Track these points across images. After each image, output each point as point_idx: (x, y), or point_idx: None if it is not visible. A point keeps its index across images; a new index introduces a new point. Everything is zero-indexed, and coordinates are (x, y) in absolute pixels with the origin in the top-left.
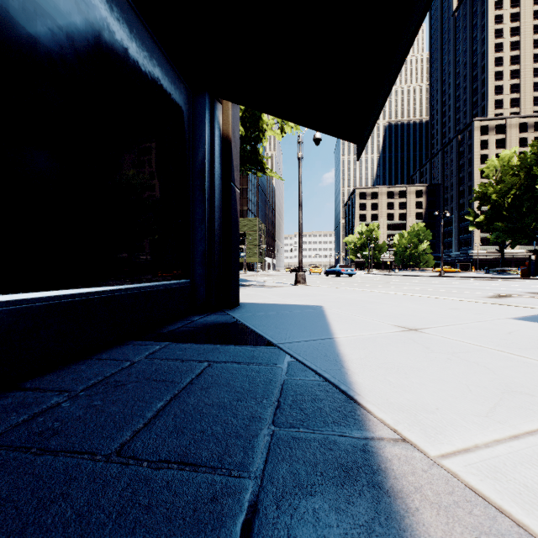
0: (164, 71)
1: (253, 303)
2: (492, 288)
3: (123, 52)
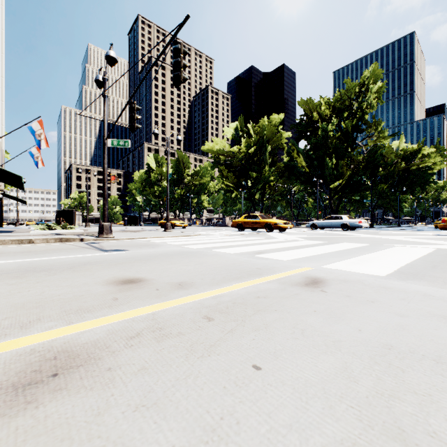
0: None
1: None
2: None
3: None
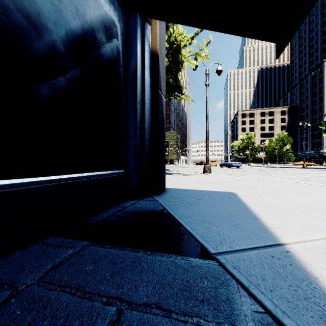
0: None
1: (176, 188)
2: None
3: None
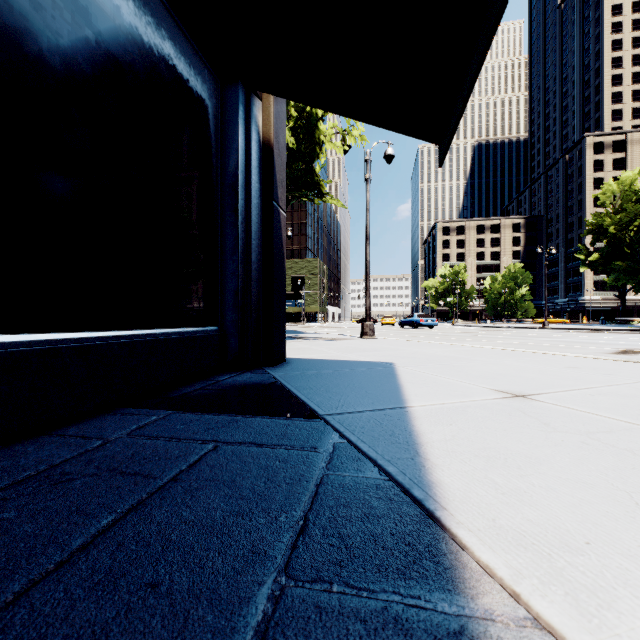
0: (178, 48)
1: (304, 358)
2: (614, 342)
3: (112, 10)
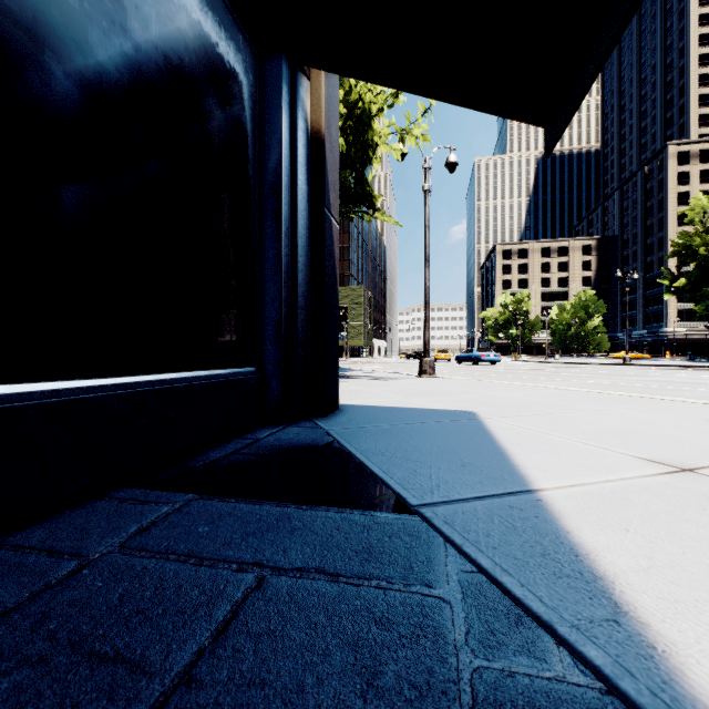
0: None
1: (360, 405)
2: None
3: None
